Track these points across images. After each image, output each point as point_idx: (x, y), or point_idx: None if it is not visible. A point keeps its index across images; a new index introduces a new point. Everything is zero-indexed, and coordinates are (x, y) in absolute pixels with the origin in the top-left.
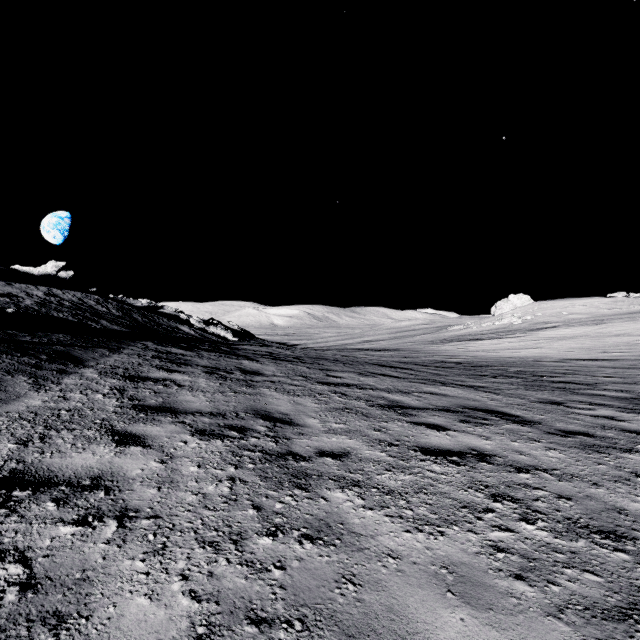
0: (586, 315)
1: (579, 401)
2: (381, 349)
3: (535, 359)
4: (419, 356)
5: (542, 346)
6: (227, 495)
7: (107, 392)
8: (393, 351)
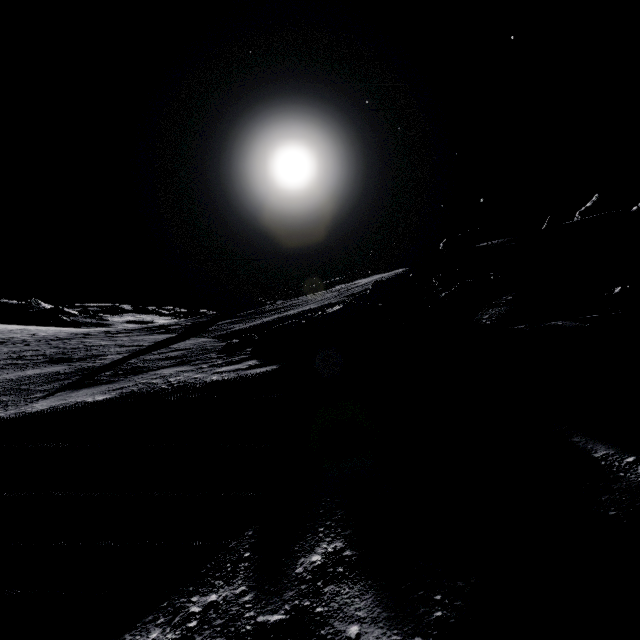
0: None
1: None
2: None
3: None
4: None
5: None
6: None
7: None
8: None
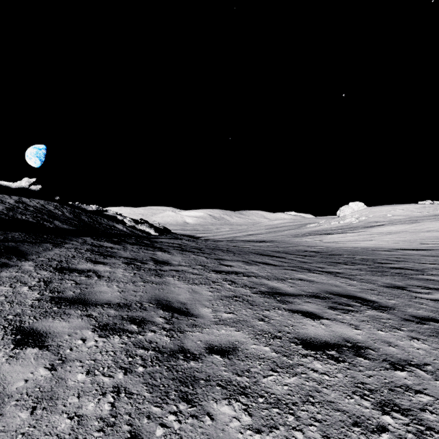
0: (404, 216)
1: (416, 285)
2: (260, 241)
3: (372, 249)
4: (288, 246)
5: (375, 239)
6: (105, 417)
7: (34, 284)
8: (269, 242)
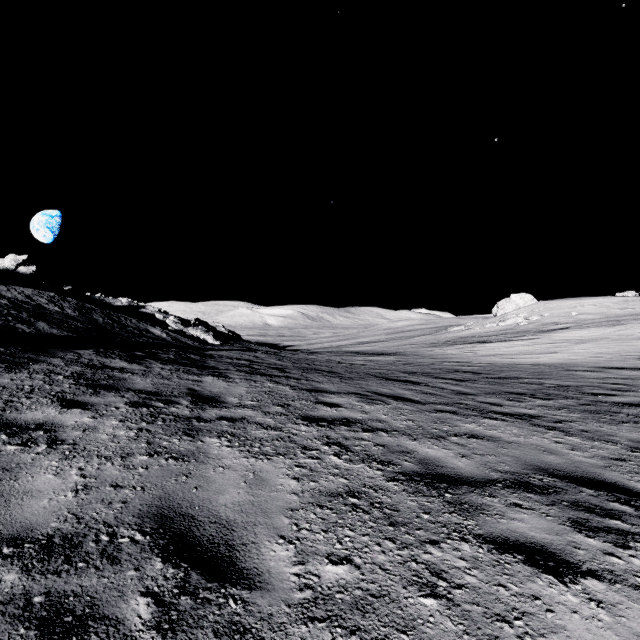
0: (598, 315)
1: None
2: (380, 353)
3: (564, 367)
4: (426, 363)
5: (561, 350)
6: None
7: None
8: (394, 355)
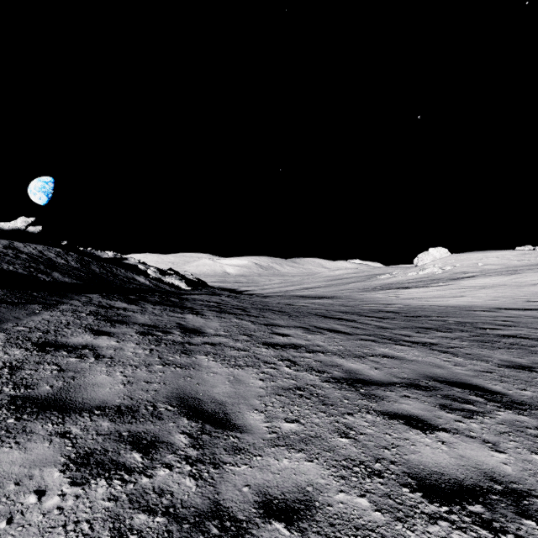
0: (499, 266)
1: None
2: (320, 296)
3: (466, 308)
4: (357, 304)
5: (467, 295)
6: None
7: None
8: (331, 299)
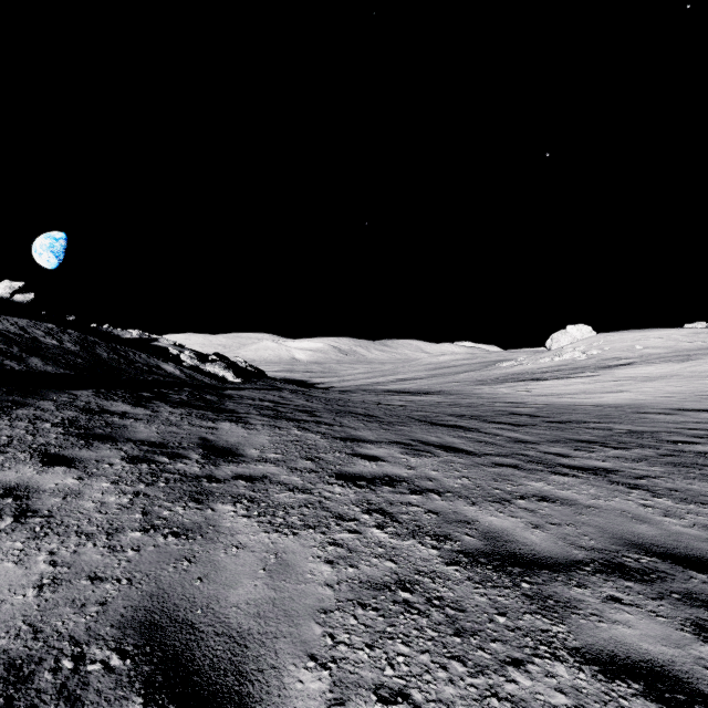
0: (665, 349)
1: None
2: (421, 391)
3: (633, 409)
4: (474, 403)
5: (627, 389)
6: None
7: None
8: (437, 395)
